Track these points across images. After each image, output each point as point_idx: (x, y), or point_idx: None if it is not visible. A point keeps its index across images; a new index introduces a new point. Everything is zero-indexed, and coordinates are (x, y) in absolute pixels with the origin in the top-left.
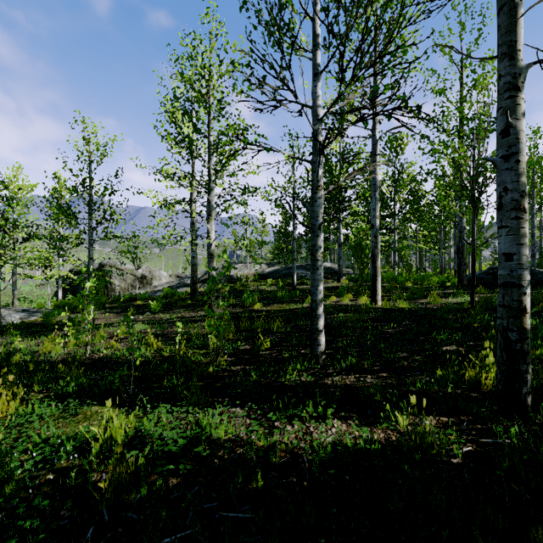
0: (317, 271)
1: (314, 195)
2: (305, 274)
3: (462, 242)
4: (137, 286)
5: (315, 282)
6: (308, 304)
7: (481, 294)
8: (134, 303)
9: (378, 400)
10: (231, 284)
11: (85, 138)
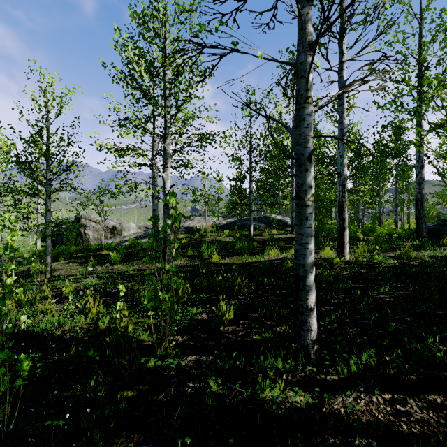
0: (306, 222)
1: (301, 111)
2: (258, 226)
3: (422, 193)
4: (109, 236)
5: (302, 238)
6: (268, 256)
7: None
8: (100, 252)
9: None
10: (191, 235)
11: (41, 88)
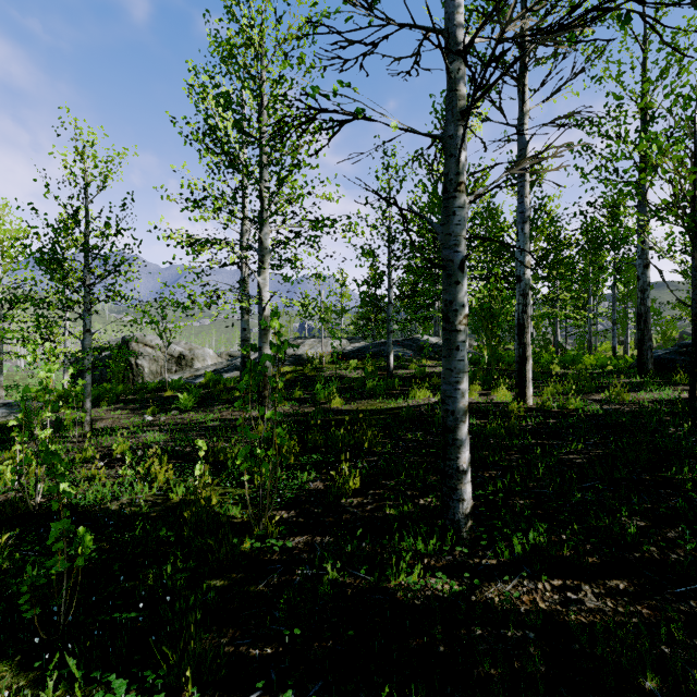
0: (457, 354)
1: (450, 202)
2: (402, 353)
3: (646, 305)
4: (174, 369)
5: (452, 376)
6: (414, 400)
7: (685, 386)
8: (162, 394)
9: (653, 690)
10: (299, 367)
11: (77, 150)
